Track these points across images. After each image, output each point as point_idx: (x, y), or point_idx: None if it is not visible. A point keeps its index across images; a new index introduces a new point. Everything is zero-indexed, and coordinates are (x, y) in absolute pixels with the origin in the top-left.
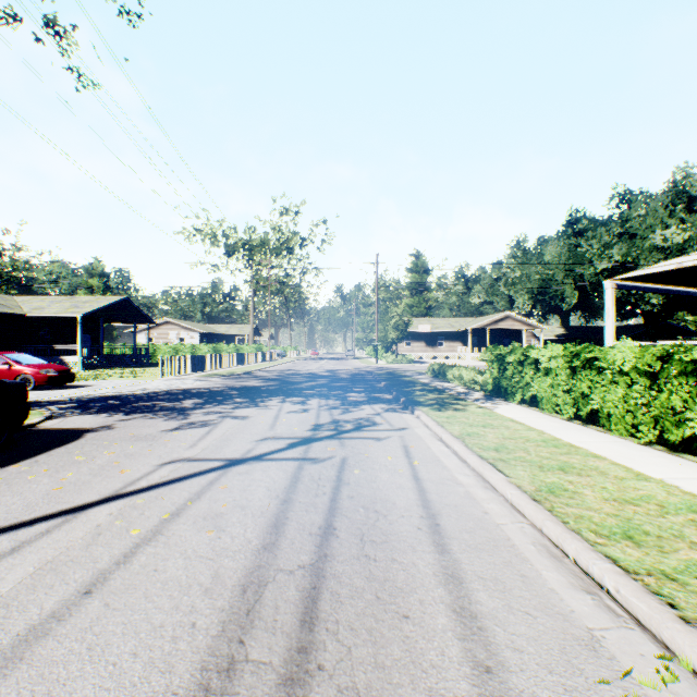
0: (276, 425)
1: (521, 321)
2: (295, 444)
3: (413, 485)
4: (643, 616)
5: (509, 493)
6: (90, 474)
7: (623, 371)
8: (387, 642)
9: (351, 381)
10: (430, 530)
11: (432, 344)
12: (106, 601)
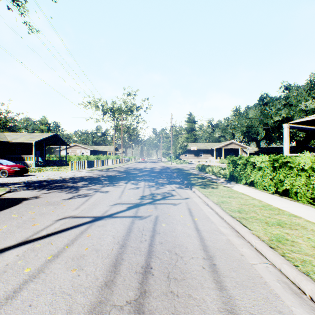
0: (122, 196)
1: (238, 145)
2: (131, 207)
3: (196, 234)
4: None
5: (253, 242)
6: (16, 226)
7: (304, 169)
8: None
9: (160, 173)
10: (210, 269)
11: (197, 155)
12: None
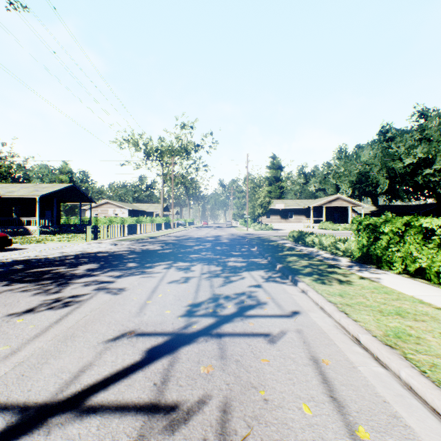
0: (147, 304)
1: (347, 201)
2: (155, 353)
3: None
4: None
5: None
6: None
7: None
8: None
9: (230, 245)
10: None
11: (285, 217)
12: None
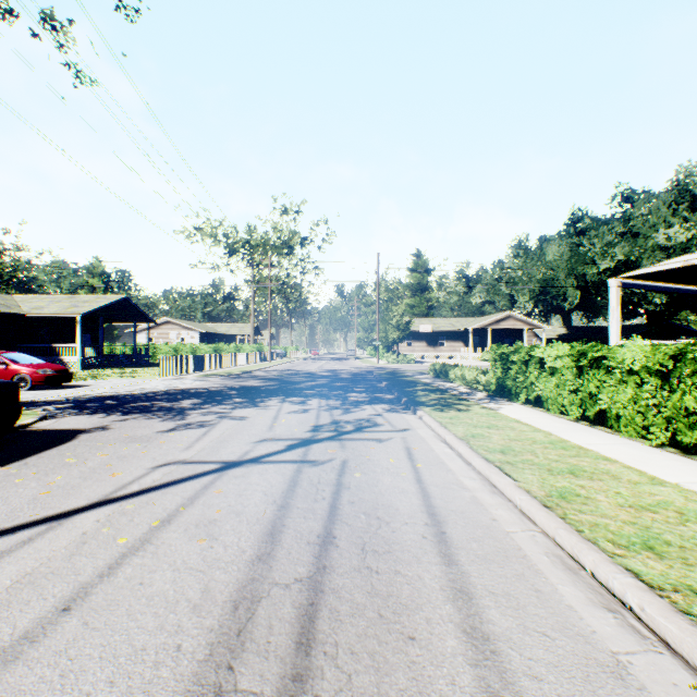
0: (274, 426)
1: (522, 321)
2: (294, 446)
3: (416, 489)
4: (672, 639)
5: (518, 499)
6: (81, 477)
7: (633, 371)
8: (391, 668)
9: (352, 381)
10: (436, 539)
11: (434, 344)
12: (85, 620)
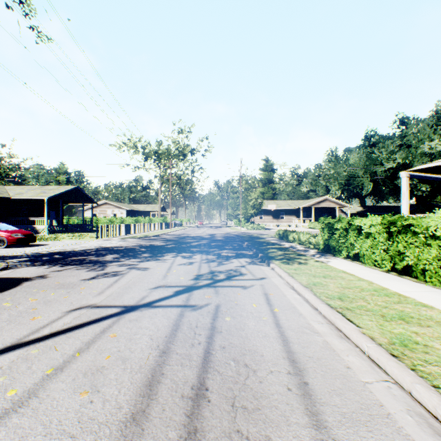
0: (167, 275)
1: (335, 202)
2: (180, 292)
3: (276, 333)
4: None
5: (365, 346)
6: (7, 320)
7: (436, 235)
8: None
9: (224, 242)
10: (300, 392)
11: (277, 217)
12: None
